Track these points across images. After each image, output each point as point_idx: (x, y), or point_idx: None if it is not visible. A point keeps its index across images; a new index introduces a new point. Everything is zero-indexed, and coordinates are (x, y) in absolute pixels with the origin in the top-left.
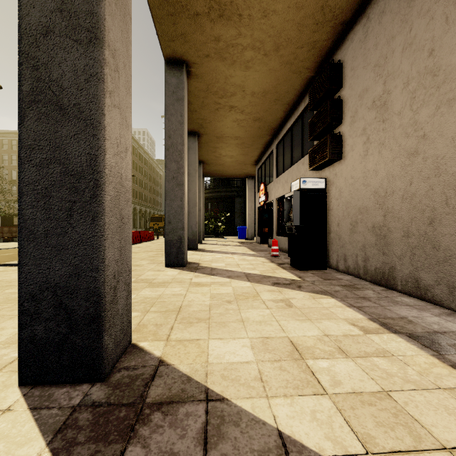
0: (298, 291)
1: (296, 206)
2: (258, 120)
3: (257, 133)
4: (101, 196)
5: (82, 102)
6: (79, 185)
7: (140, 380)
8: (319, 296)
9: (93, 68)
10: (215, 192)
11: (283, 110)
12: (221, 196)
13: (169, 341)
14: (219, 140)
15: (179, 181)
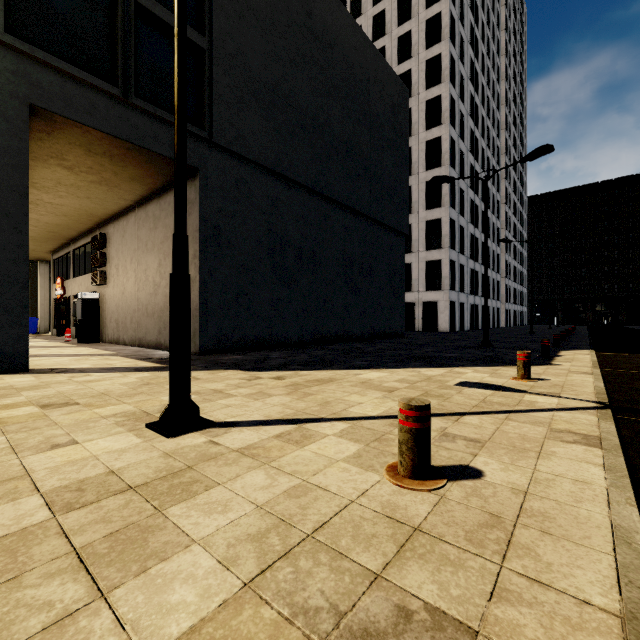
0: (72, 347)
1: (79, 308)
2: (53, 232)
3: (53, 237)
4: None
5: None
6: None
7: None
8: (82, 347)
9: None
10: None
11: (77, 233)
12: None
13: None
14: None
15: None
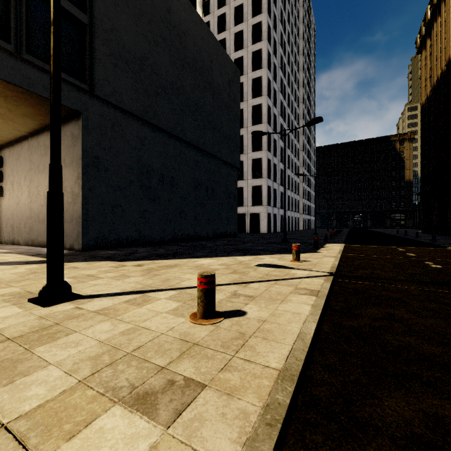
0: None
1: None
2: None
3: None
4: None
5: None
6: None
7: None
8: None
9: None
10: None
11: None
12: None
13: None
14: None
15: None
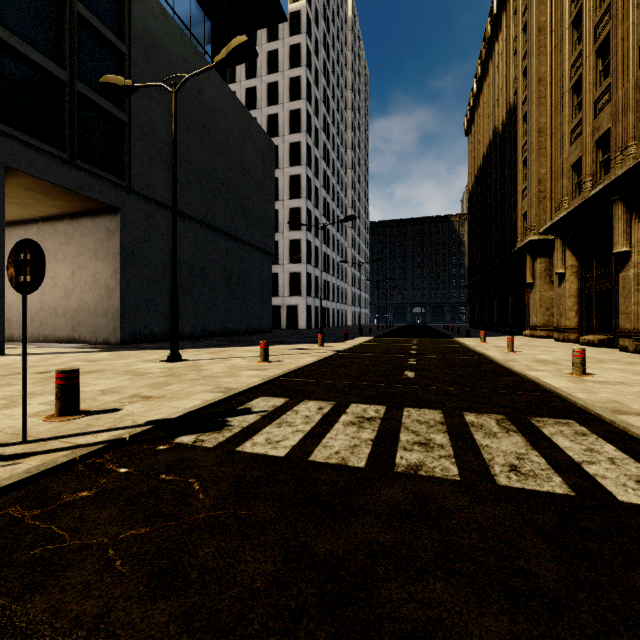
0: None
1: None
2: None
3: None
4: None
5: None
6: None
7: None
8: None
9: None
10: None
11: None
12: None
13: None
14: None
15: None
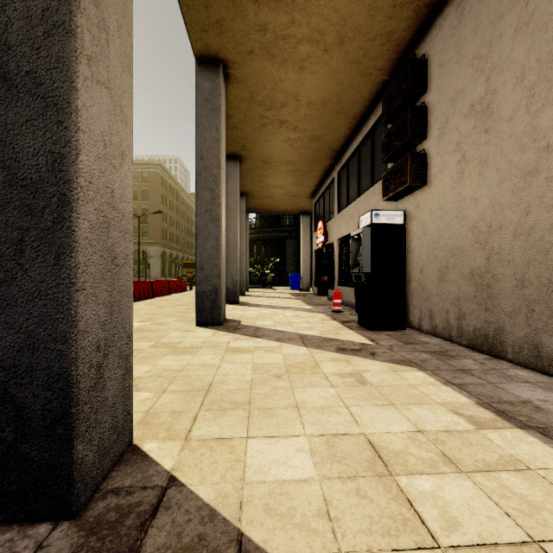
0: (371, 361)
1: (366, 247)
2: (315, 140)
3: (314, 157)
4: (70, 220)
5: (39, 68)
6: (34, 202)
7: (134, 515)
8: (401, 368)
9: (58, 13)
10: (262, 232)
11: (347, 126)
12: (270, 237)
13: (189, 441)
14: (266, 165)
15: (214, 215)
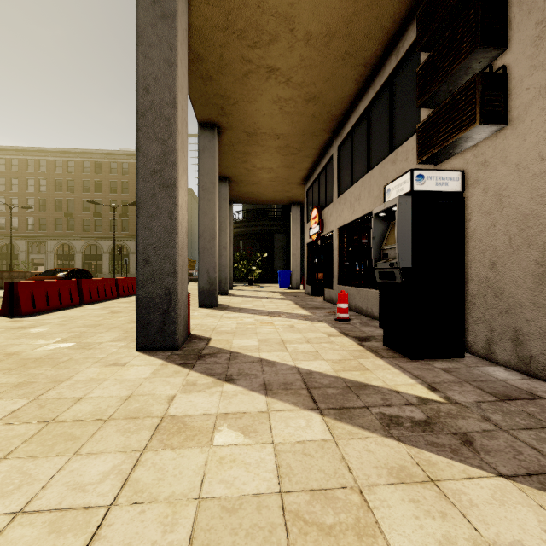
0: (489, 479)
1: (405, 227)
2: (312, 101)
3: (309, 127)
4: None
5: None
6: None
7: None
8: None
9: None
10: (248, 225)
11: (355, 79)
12: (257, 231)
13: None
14: (251, 139)
15: (165, 179)
